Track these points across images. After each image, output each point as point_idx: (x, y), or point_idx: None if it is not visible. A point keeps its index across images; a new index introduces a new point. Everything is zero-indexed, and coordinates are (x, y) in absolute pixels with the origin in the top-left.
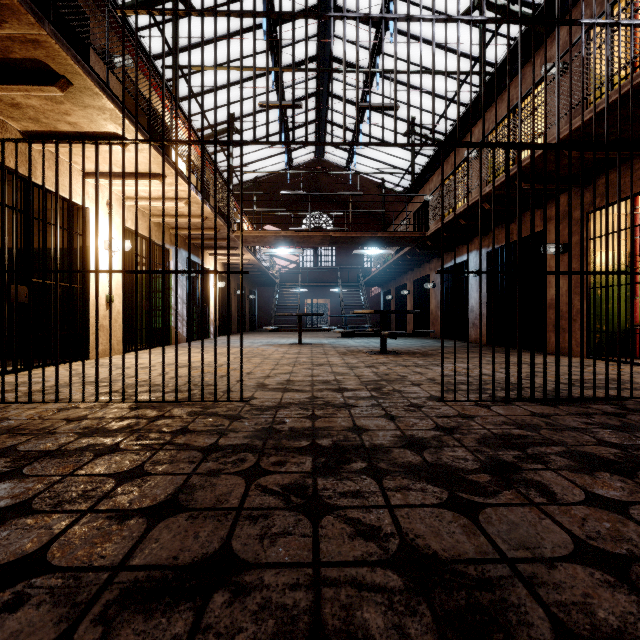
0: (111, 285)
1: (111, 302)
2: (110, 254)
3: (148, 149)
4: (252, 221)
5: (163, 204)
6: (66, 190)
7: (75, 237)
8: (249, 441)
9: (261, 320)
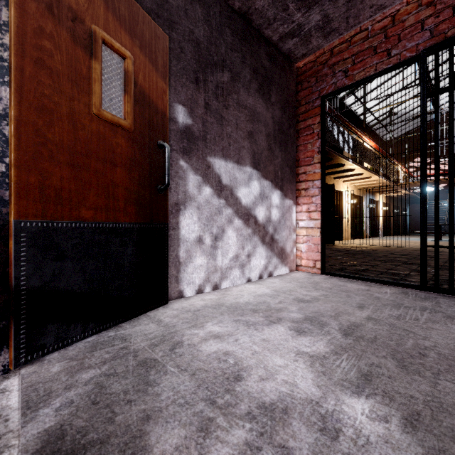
0: (372, 220)
1: (372, 223)
2: (372, 213)
3: (368, 173)
4: (403, 157)
5: (386, 201)
6: (339, 188)
7: (337, 201)
8: (413, 250)
9: (411, 227)
